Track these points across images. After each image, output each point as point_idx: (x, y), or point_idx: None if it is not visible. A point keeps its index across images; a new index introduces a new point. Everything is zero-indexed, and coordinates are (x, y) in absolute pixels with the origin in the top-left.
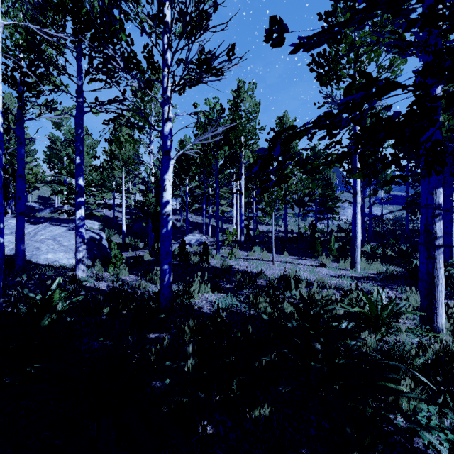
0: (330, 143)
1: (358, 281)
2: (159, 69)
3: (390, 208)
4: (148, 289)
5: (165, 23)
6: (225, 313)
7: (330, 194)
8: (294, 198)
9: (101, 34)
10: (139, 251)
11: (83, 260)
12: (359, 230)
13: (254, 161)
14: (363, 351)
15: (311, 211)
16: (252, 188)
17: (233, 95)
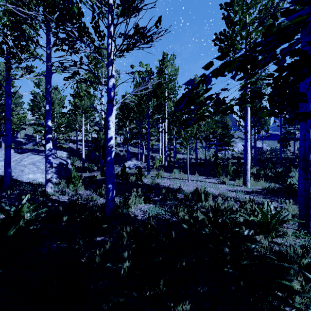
0: (247, 84)
1: (249, 194)
2: (104, 36)
3: (267, 143)
4: (98, 201)
5: (109, 4)
6: (154, 220)
7: (226, 132)
8: (202, 135)
9: (64, 16)
10: (94, 172)
11: (51, 180)
12: (249, 158)
13: (181, 96)
14: (258, 250)
15: (214, 145)
16: (173, 128)
17: (160, 63)
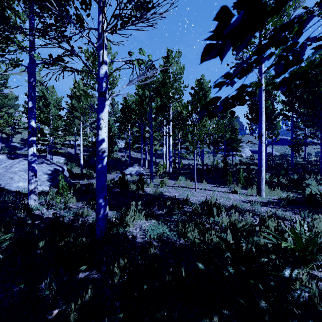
0: None
1: (266, 206)
2: (89, 3)
3: (276, 148)
4: (90, 216)
5: None
6: (157, 243)
7: (234, 137)
8: (210, 139)
9: None
10: (92, 179)
11: (34, 191)
12: (264, 164)
13: None
14: None
15: (221, 150)
16: (179, 131)
17: (164, 61)
